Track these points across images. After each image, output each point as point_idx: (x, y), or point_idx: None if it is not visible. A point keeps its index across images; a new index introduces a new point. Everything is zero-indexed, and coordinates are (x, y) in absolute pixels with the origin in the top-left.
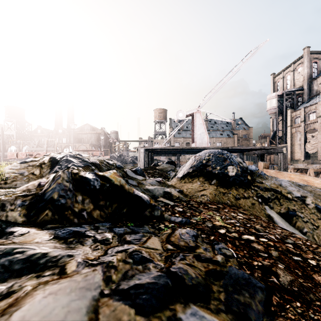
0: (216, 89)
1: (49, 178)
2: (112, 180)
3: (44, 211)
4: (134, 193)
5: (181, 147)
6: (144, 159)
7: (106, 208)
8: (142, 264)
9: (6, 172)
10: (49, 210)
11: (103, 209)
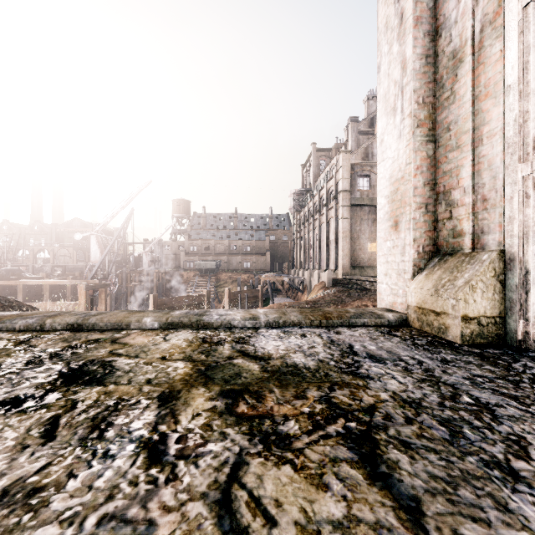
0: (108, 217)
1: None
2: None
3: None
4: None
5: (31, 264)
6: None
7: None
8: None
9: None
10: None
11: None
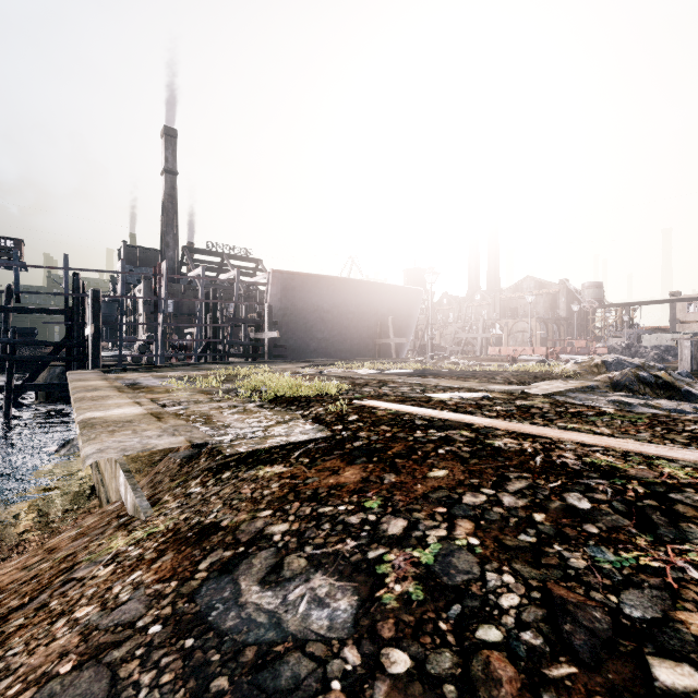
0: None
1: (614, 374)
2: (663, 378)
3: (623, 390)
4: (684, 388)
5: None
6: (691, 357)
7: (660, 395)
8: (694, 406)
9: (574, 369)
10: (626, 390)
11: (658, 395)
